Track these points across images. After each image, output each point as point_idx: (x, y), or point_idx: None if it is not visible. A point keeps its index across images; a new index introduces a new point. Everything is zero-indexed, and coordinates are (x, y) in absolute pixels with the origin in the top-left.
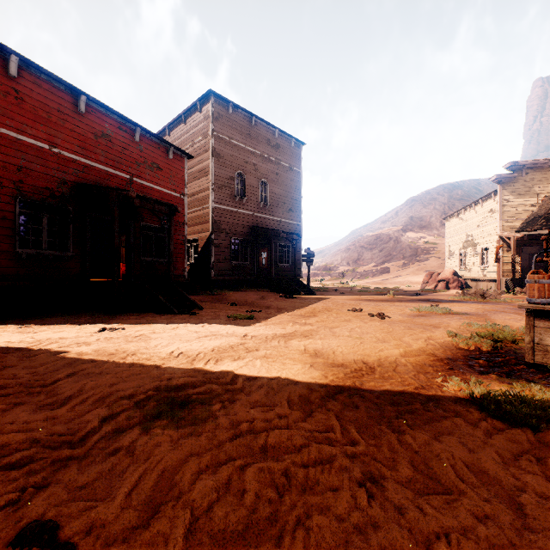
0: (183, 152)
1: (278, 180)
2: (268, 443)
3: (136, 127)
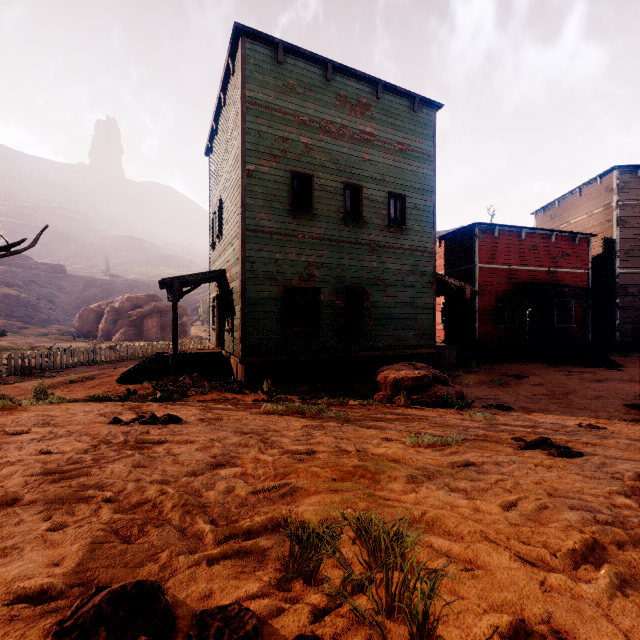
0: (587, 235)
1: None
2: None
3: (552, 232)
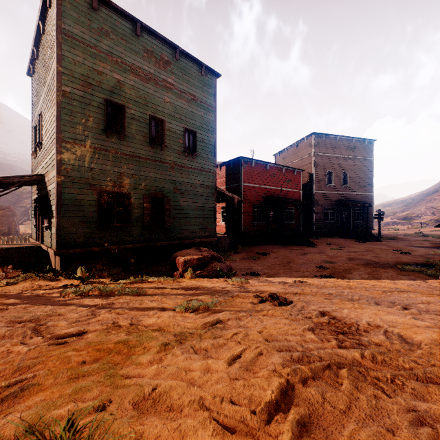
0: (300, 170)
1: (354, 169)
2: (349, 266)
3: (283, 167)
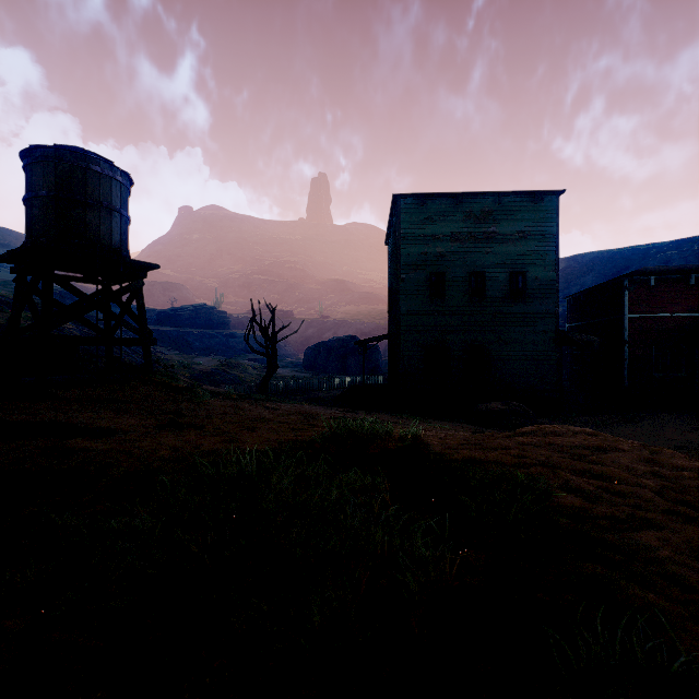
0: None
1: None
2: None
3: None
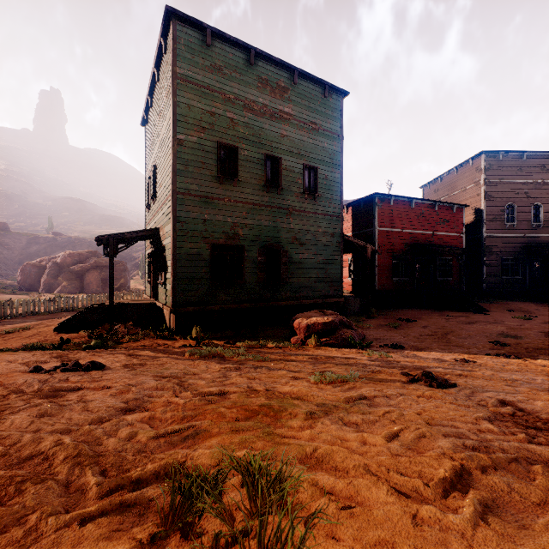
0: (462, 205)
1: None
2: (544, 344)
3: (435, 203)
